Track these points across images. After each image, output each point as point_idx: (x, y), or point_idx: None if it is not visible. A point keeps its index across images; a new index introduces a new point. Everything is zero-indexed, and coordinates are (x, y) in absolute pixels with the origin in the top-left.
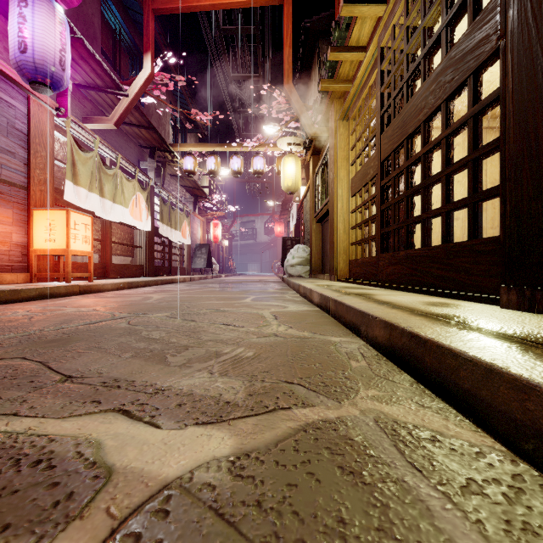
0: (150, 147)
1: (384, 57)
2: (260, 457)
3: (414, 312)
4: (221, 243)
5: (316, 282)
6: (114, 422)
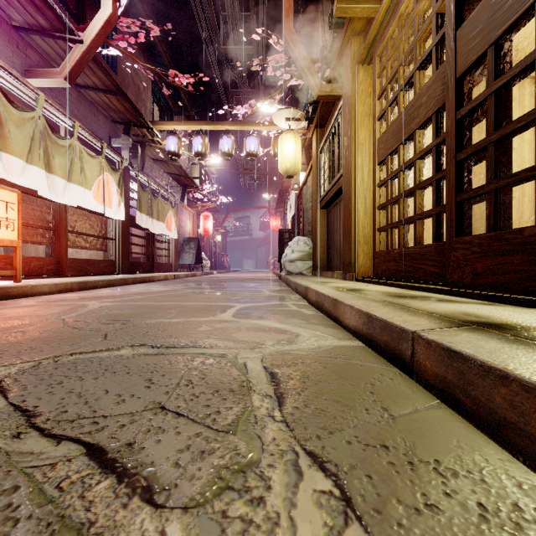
0: (124, 122)
1: None
2: None
3: None
4: (213, 238)
5: (329, 284)
6: None
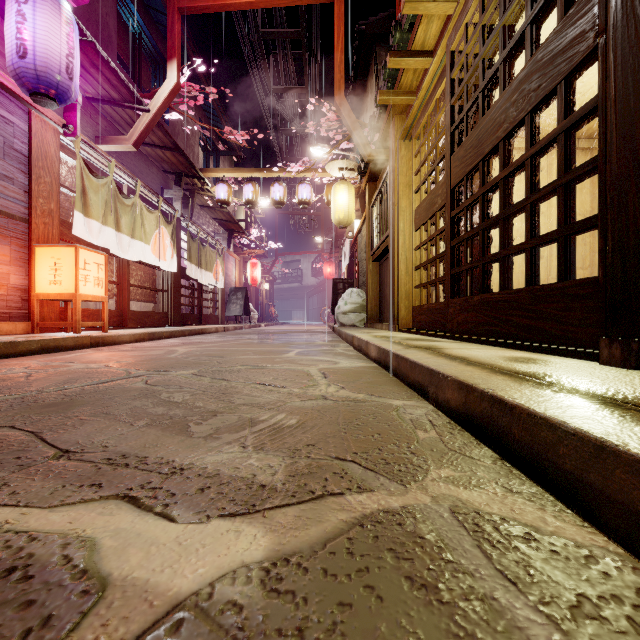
0: (176, 172)
1: (455, 63)
2: (302, 563)
3: (495, 370)
4: (260, 287)
5: (372, 333)
6: (116, 513)
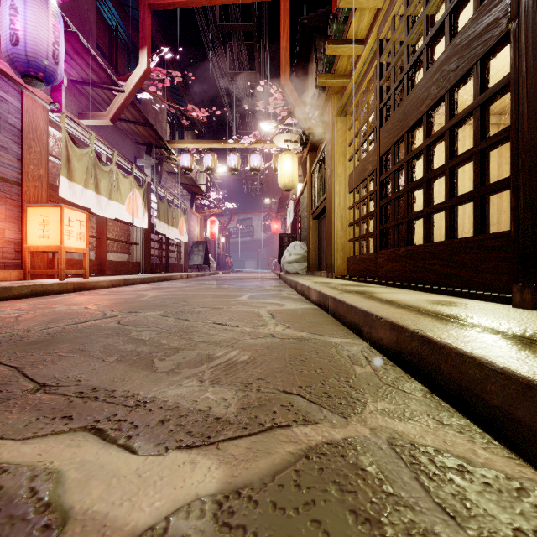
0: (147, 144)
1: (384, 49)
2: (253, 496)
3: (422, 312)
4: (218, 241)
5: (313, 280)
6: (82, 444)
